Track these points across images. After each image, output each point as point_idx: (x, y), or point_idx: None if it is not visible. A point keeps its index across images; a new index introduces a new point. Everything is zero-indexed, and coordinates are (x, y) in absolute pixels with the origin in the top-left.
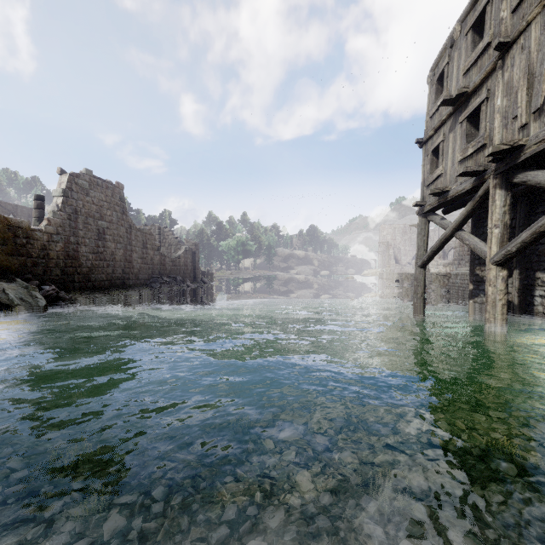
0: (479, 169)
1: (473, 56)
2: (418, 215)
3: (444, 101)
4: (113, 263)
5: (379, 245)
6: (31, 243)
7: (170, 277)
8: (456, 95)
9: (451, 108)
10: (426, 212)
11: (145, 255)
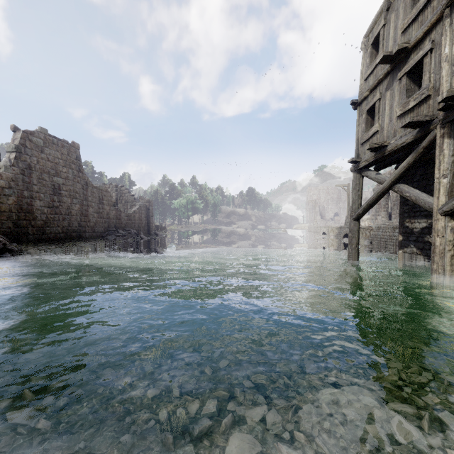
0: (425, 118)
1: (414, 12)
2: (353, 171)
3: (383, 58)
4: (69, 217)
5: (308, 203)
6: None
7: (125, 230)
8: (397, 51)
9: (389, 66)
10: (360, 168)
11: (101, 210)
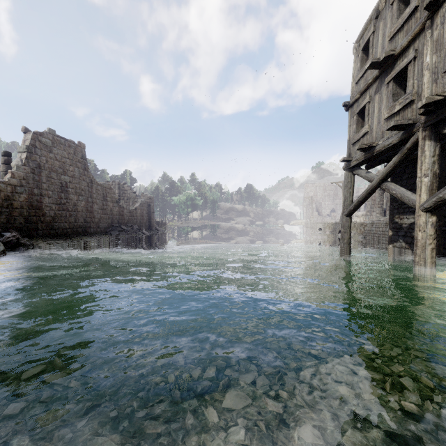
0: (408, 122)
1: (400, 21)
2: (345, 169)
3: (372, 64)
4: (75, 213)
5: (304, 200)
6: None
7: (128, 225)
8: (384, 58)
9: (377, 71)
10: (352, 167)
11: (105, 207)
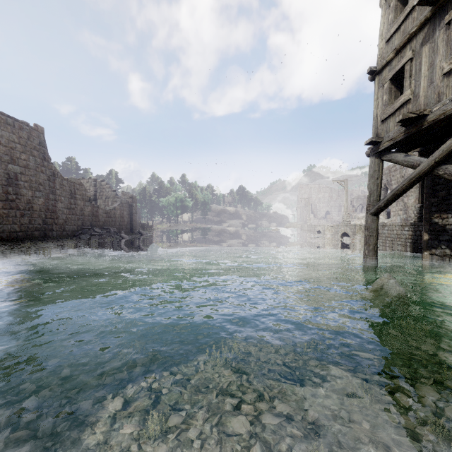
0: None
1: None
2: (370, 155)
3: None
4: (30, 212)
5: (301, 201)
6: None
7: (104, 228)
8: None
9: (429, 11)
10: (381, 151)
11: (73, 206)
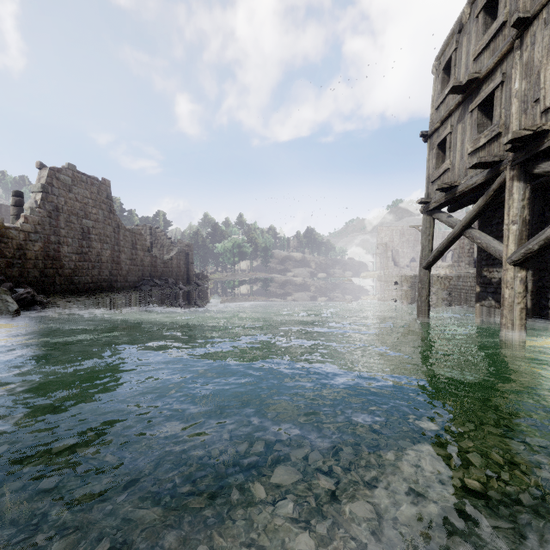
0: (494, 159)
1: (486, 39)
2: (422, 213)
3: (453, 89)
4: (99, 264)
5: (377, 247)
6: (5, 242)
7: (162, 279)
8: (467, 82)
9: (460, 97)
10: (431, 210)
11: (134, 257)
